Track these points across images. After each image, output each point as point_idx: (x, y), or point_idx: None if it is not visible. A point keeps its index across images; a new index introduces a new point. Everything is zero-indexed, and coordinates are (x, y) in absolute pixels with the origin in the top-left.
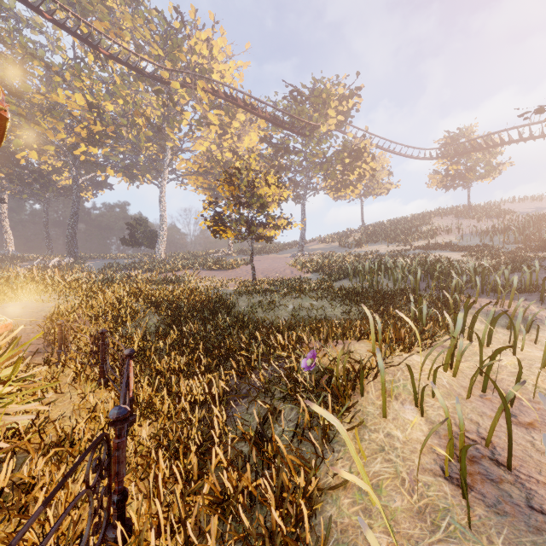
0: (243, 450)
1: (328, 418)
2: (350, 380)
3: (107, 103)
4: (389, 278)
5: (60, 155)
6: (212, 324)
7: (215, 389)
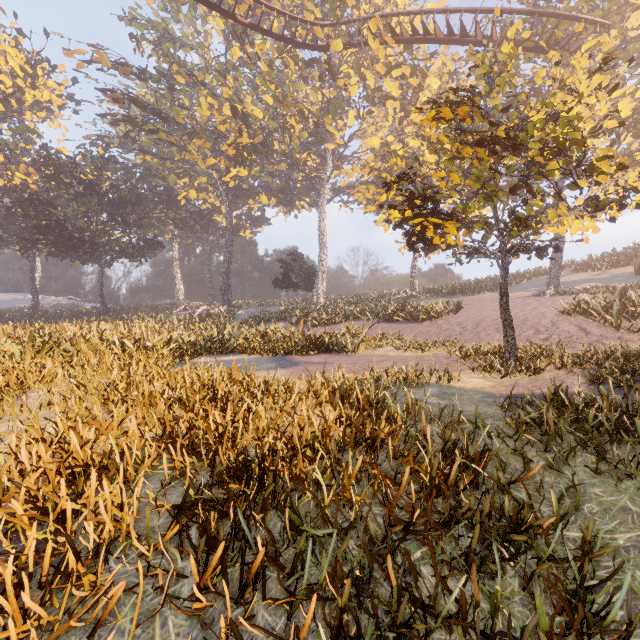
0: None
1: None
2: None
3: (256, 110)
4: None
5: (218, 191)
6: None
7: None
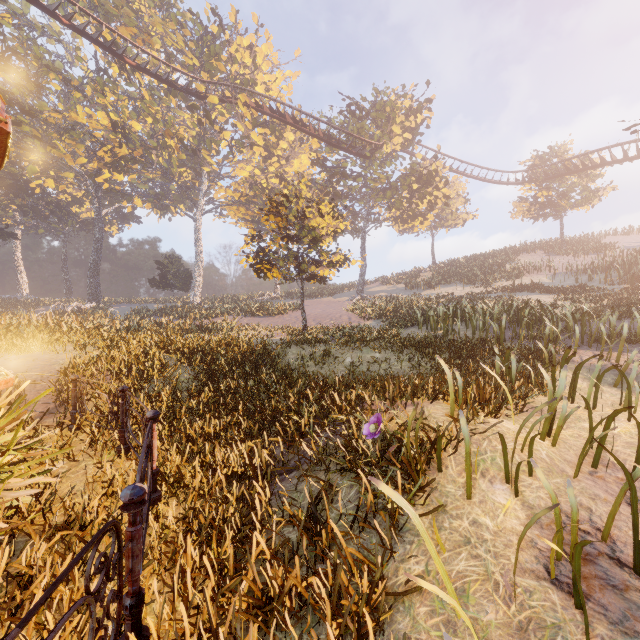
0: (291, 537)
1: (400, 503)
2: (424, 452)
3: (133, 122)
4: (467, 326)
5: (81, 183)
6: (254, 380)
7: (257, 460)
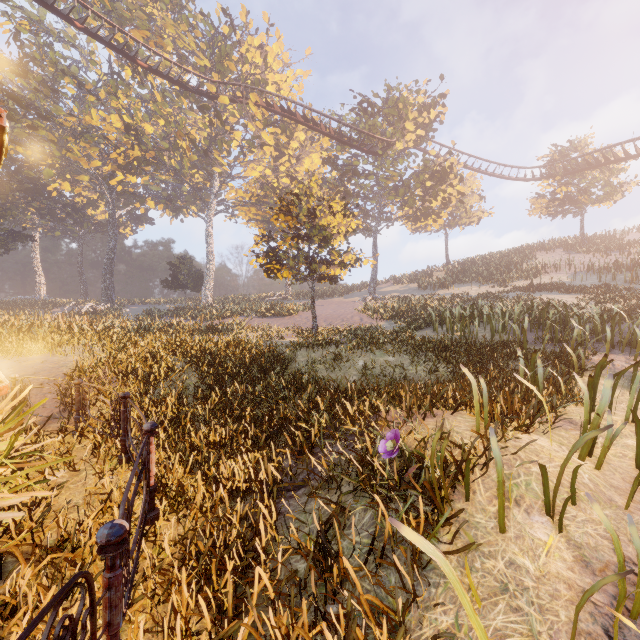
0: (298, 567)
1: (427, 550)
2: (448, 474)
3: (146, 124)
4: (485, 327)
5: (96, 186)
6: (262, 385)
7: (263, 474)
